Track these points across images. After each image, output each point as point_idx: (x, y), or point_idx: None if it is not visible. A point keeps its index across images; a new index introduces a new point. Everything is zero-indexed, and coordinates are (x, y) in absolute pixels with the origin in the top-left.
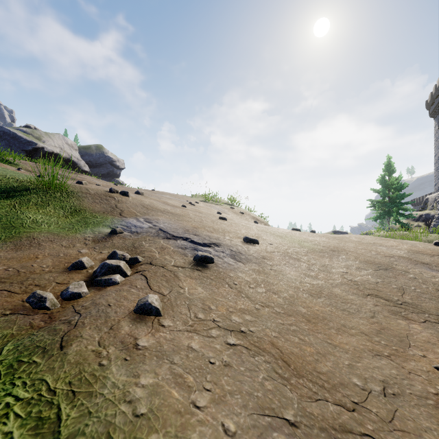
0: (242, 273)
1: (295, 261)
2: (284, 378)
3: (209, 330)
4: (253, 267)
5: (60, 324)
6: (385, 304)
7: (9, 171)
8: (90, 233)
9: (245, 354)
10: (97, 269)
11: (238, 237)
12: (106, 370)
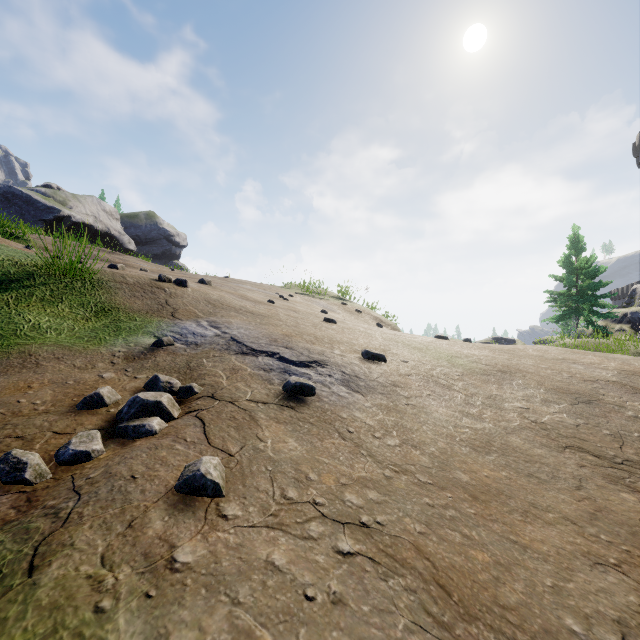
0: (361, 411)
1: (444, 390)
2: (443, 624)
3: (306, 524)
4: (378, 400)
5: (39, 516)
6: (595, 463)
7: (9, 249)
8: (121, 345)
9: (371, 573)
10: (123, 407)
11: (353, 351)
12: (107, 623)
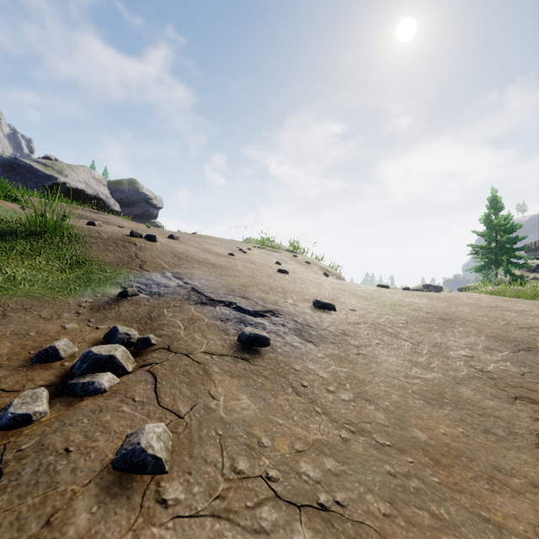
0: (314, 363)
1: (392, 338)
2: None
3: (257, 510)
4: (330, 350)
5: None
6: None
7: (1, 208)
8: (89, 296)
9: None
10: (76, 361)
11: (305, 300)
12: None
